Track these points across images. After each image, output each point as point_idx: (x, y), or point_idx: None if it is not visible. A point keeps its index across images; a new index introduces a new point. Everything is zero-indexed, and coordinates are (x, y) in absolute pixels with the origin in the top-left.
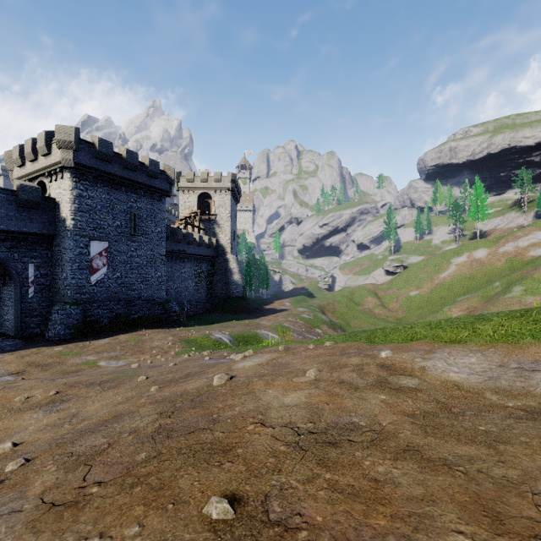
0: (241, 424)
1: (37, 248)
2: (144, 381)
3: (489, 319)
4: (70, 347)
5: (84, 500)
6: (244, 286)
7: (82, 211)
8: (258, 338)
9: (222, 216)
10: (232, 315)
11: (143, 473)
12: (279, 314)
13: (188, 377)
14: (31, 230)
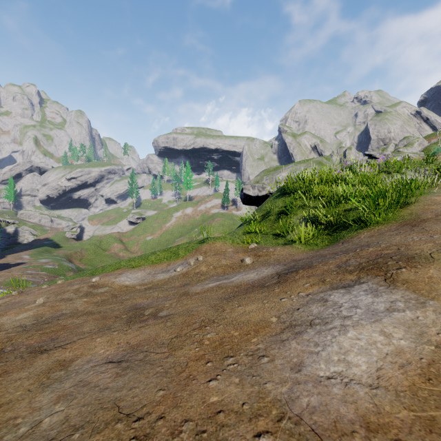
0: None
1: None
2: None
3: (156, 253)
4: None
5: None
6: None
7: None
8: None
9: None
10: None
11: None
12: (14, 269)
13: None
14: None
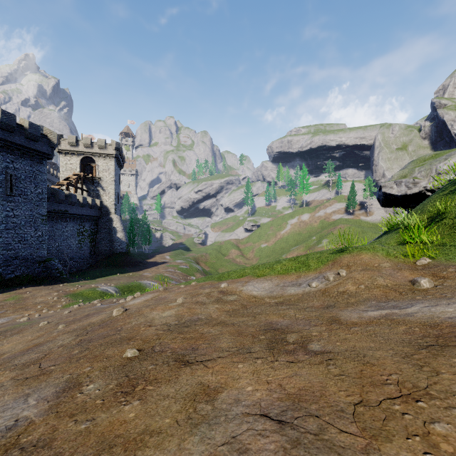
0: (137, 328)
1: None
2: (46, 325)
3: (281, 262)
4: None
5: (49, 371)
6: (128, 243)
7: None
8: (141, 287)
9: (106, 180)
10: (117, 269)
11: (81, 356)
12: (160, 266)
13: (89, 316)
14: None
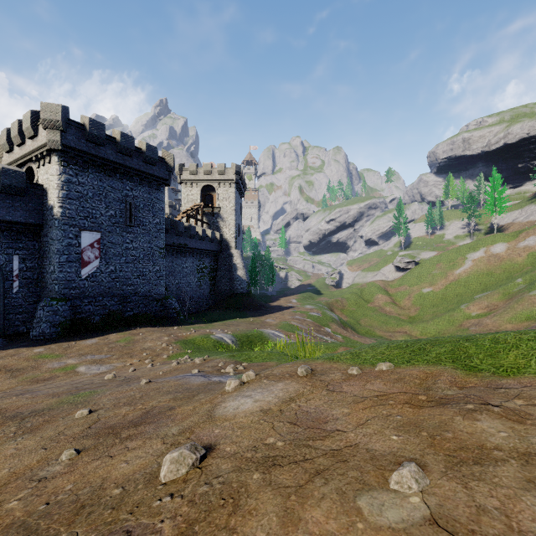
0: None
1: (23, 238)
2: (80, 421)
3: None
4: (53, 347)
5: None
6: (249, 283)
7: (71, 199)
8: (263, 338)
9: (226, 210)
10: (236, 313)
11: None
12: (285, 312)
13: (141, 424)
14: (15, 218)
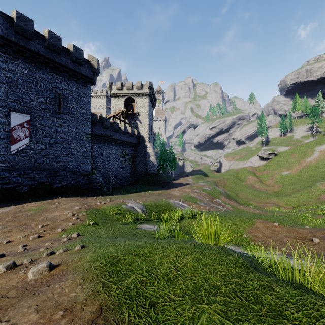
0: None
1: None
2: None
3: None
4: None
5: None
6: (158, 166)
7: (0, 82)
8: (170, 207)
9: (142, 114)
10: (149, 187)
11: None
12: (185, 187)
13: None
14: None
